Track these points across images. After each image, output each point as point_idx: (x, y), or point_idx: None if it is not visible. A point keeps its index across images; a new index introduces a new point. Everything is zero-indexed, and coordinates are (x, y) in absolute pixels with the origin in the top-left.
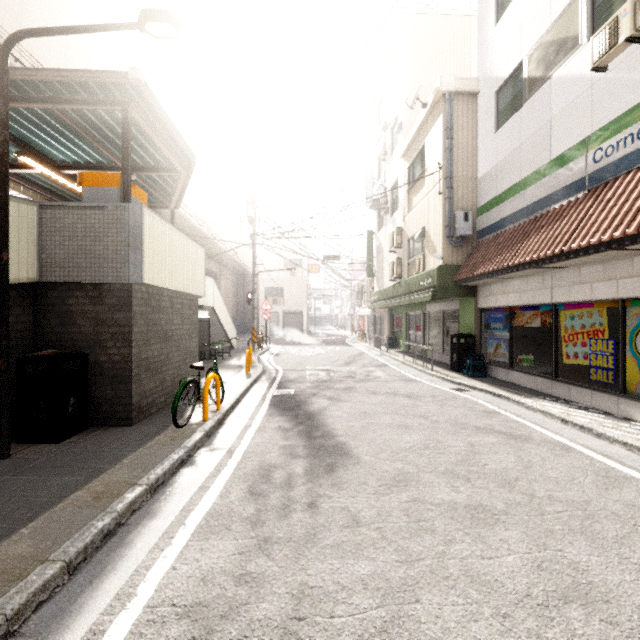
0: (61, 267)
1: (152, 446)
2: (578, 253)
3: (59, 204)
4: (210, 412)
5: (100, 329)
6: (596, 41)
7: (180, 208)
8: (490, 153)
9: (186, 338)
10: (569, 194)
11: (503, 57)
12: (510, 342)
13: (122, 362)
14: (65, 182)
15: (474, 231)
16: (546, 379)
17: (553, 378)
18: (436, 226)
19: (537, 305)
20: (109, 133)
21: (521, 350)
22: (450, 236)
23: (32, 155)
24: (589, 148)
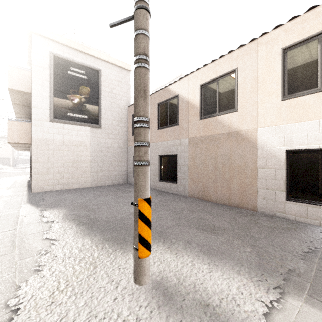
0: None
1: None
2: None
3: None
4: None
5: None
6: None
7: None
8: None
9: None
10: None
11: None
12: None
13: None
14: None
15: None
16: None
17: None
18: None
19: None
20: None
21: None
22: None
23: None
24: None
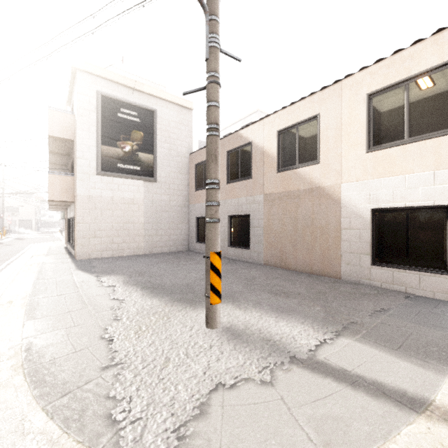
0: None
1: None
2: None
3: None
4: None
5: None
6: None
7: None
8: None
9: None
10: None
11: None
12: None
13: None
14: None
15: None
16: None
17: None
18: None
19: None
20: None
21: None
22: None
23: None
24: None
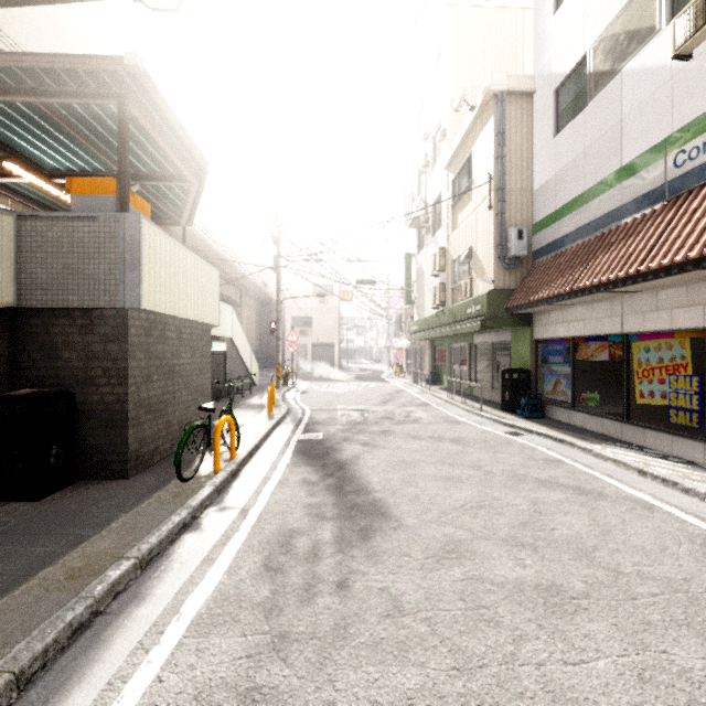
0: (43, 289)
1: (149, 505)
2: (658, 273)
3: (41, 214)
4: (223, 461)
5: (90, 363)
6: (678, 24)
7: (195, 227)
8: (548, 161)
9: (197, 374)
10: (644, 206)
11: (564, 50)
12: (572, 378)
13: (117, 403)
14: (58, 193)
15: (529, 251)
16: (616, 421)
17: (624, 420)
18: (485, 245)
19: (604, 335)
20: (106, 134)
21: (585, 387)
22: (502, 257)
23: (17, 161)
24: (669, 151)
